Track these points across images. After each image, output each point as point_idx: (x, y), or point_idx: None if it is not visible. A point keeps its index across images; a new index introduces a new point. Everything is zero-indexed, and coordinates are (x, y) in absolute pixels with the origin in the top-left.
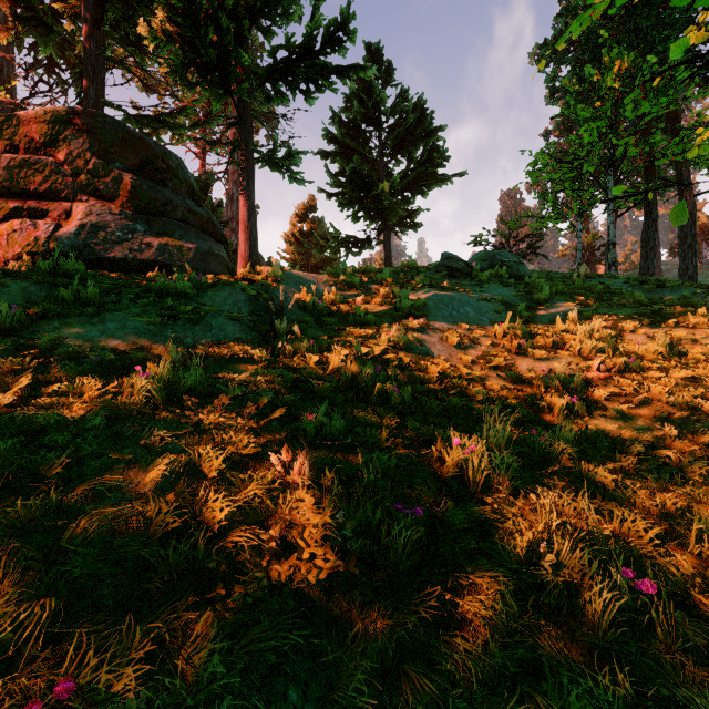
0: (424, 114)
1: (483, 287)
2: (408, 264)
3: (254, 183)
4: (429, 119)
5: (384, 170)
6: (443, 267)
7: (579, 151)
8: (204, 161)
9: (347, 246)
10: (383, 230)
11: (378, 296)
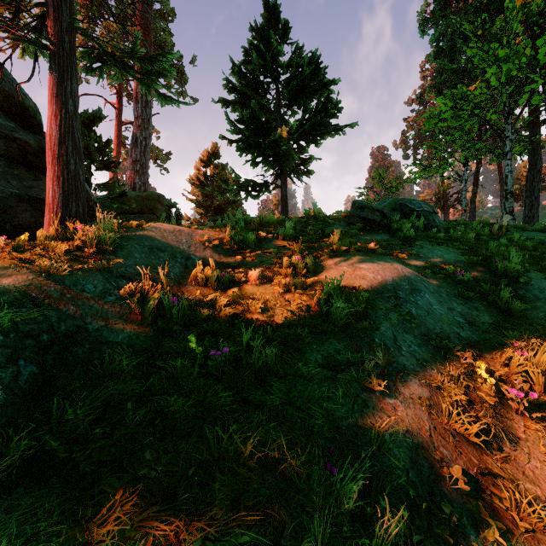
0: (319, 67)
1: (413, 246)
2: (313, 212)
3: (74, 82)
4: (323, 72)
5: (281, 119)
6: (356, 218)
7: (467, 103)
8: (120, 111)
9: (246, 189)
10: (280, 176)
11: (281, 268)
